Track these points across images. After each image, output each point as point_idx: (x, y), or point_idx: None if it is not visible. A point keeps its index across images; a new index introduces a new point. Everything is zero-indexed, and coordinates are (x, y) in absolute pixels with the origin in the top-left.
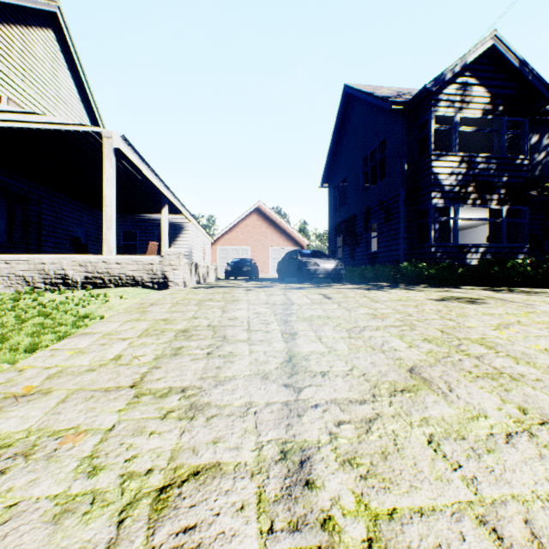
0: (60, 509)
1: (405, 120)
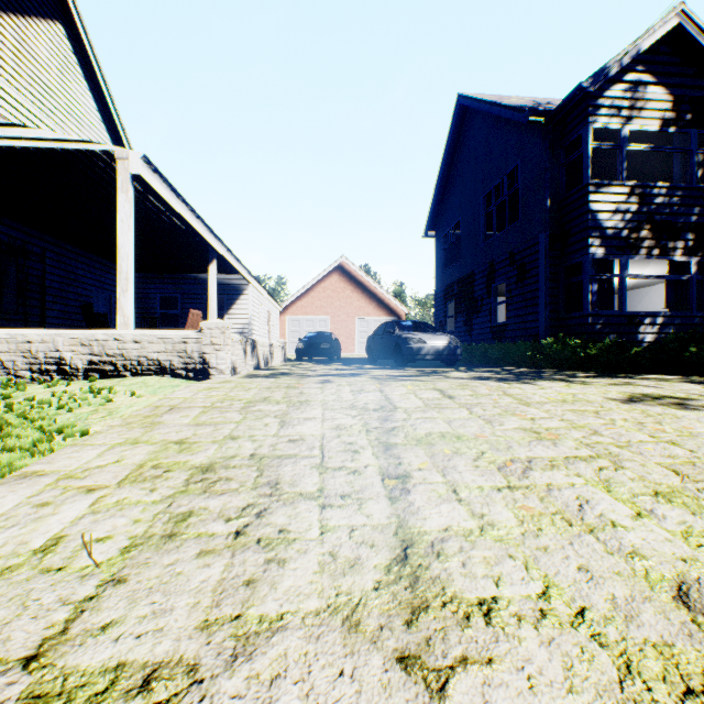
0: None
1: (548, 137)
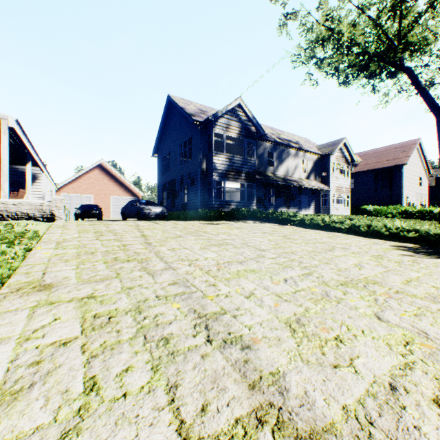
0: (105, 247)
1: (201, 131)
